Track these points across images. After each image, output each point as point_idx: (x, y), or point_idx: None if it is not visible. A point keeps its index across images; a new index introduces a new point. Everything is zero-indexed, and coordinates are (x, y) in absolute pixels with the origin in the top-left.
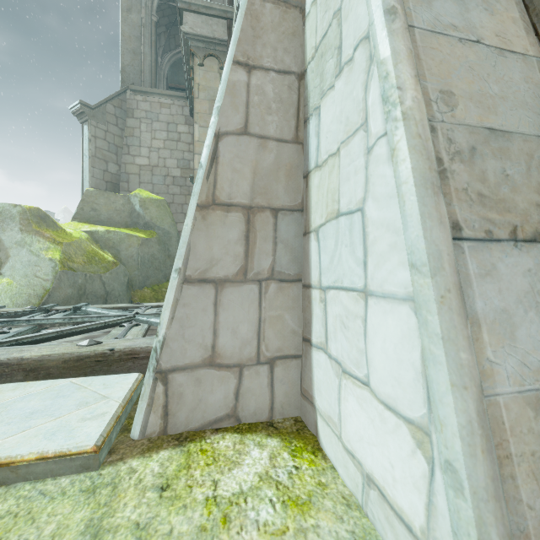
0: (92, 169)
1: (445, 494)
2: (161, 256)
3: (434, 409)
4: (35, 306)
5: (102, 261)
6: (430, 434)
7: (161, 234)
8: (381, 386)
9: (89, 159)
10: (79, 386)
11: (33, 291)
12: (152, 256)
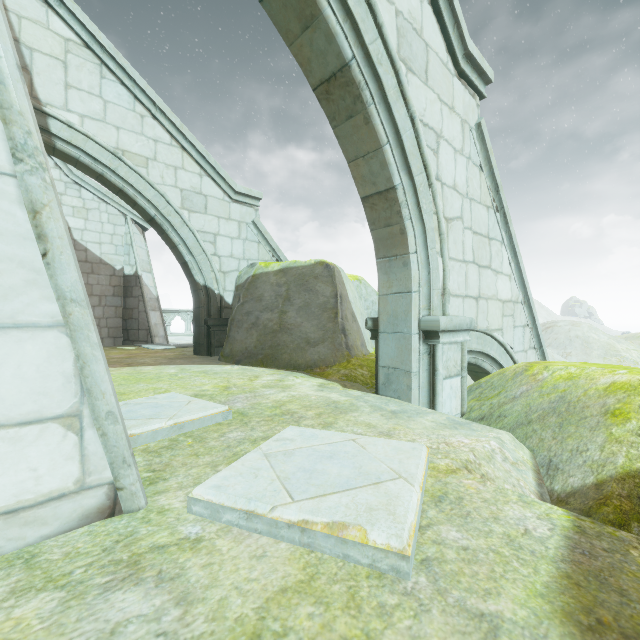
0: None
1: (98, 438)
2: None
3: (97, 389)
4: None
5: None
6: (81, 412)
7: None
8: (15, 410)
9: None
10: None
11: None
12: None
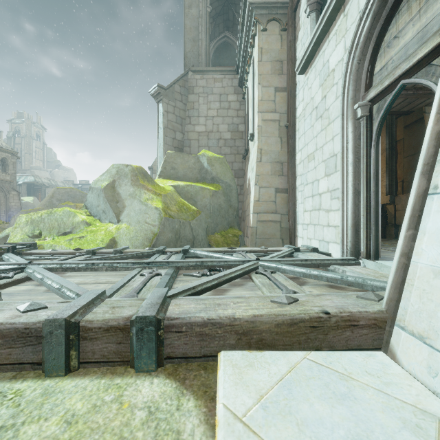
0: (165, 137)
1: None
2: (225, 205)
3: None
4: (152, 248)
5: (189, 209)
6: None
7: (224, 187)
8: None
9: (163, 130)
10: (334, 371)
11: (145, 235)
12: (219, 206)
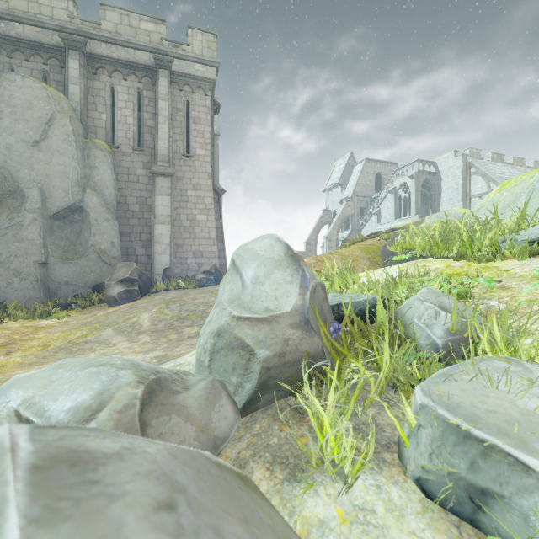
0: None
1: None
2: None
3: None
4: None
5: None
6: None
7: None
8: None
9: None
10: None
11: None
12: None
